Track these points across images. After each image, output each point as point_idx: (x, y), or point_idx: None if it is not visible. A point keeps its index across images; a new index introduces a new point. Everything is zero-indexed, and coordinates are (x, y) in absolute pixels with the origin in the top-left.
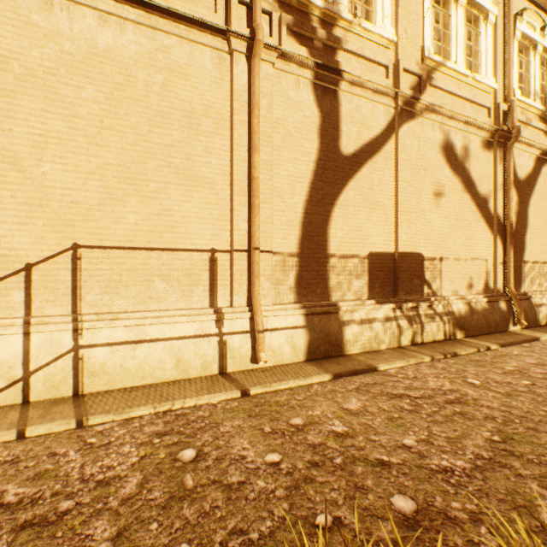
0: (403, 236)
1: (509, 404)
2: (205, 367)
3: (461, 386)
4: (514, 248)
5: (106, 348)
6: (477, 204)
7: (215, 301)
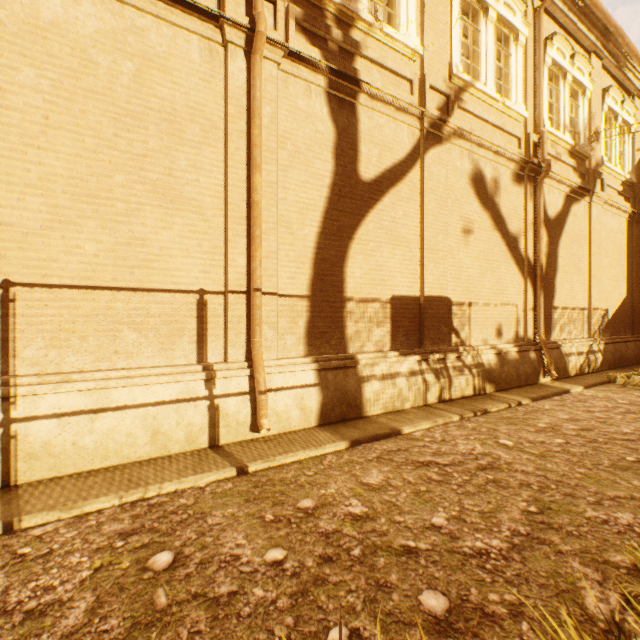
0: (430, 277)
1: (544, 467)
2: (191, 440)
3: (493, 449)
4: (544, 292)
5: (51, 420)
6: (507, 244)
7: (205, 355)
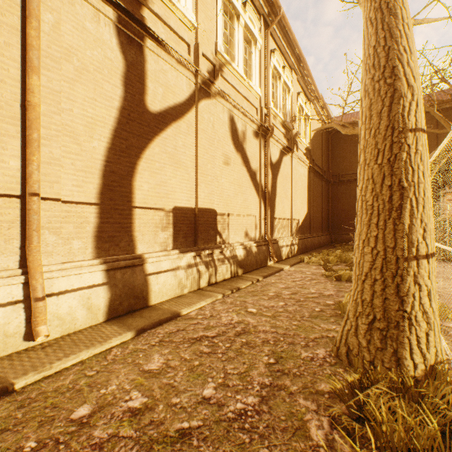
0: (202, 194)
1: (276, 325)
2: None
3: (244, 317)
4: (270, 208)
5: None
6: (250, 176)
7: None
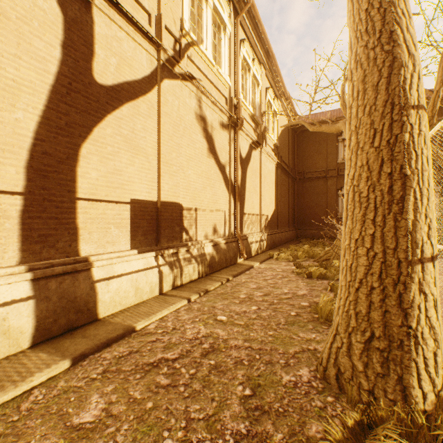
0: (166, 186)
1: (249, 337)
2: None
3: (213, 327)
4: (239, 204)
5: None
6: (220, 168)
7: None
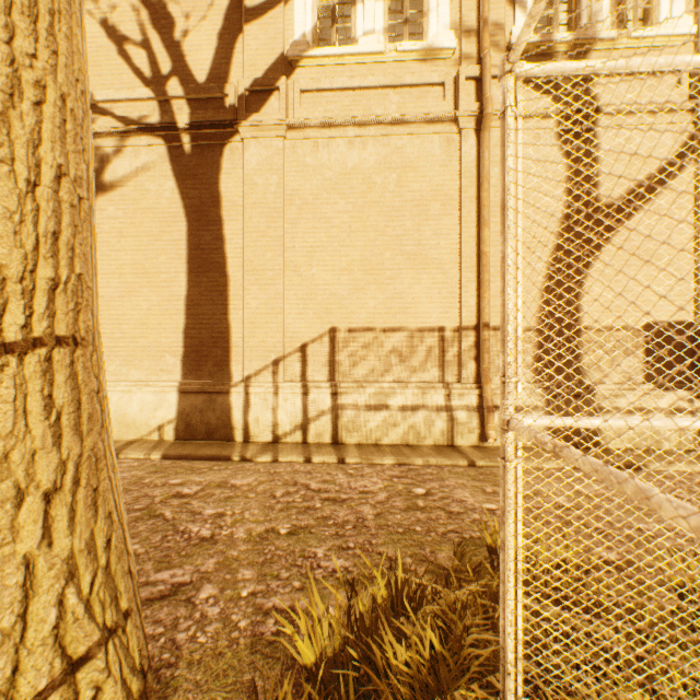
0: None
1: None
2: (433, 437)
3: None
4: None
5: (354, 410)
6: None
7: (443, 376)
